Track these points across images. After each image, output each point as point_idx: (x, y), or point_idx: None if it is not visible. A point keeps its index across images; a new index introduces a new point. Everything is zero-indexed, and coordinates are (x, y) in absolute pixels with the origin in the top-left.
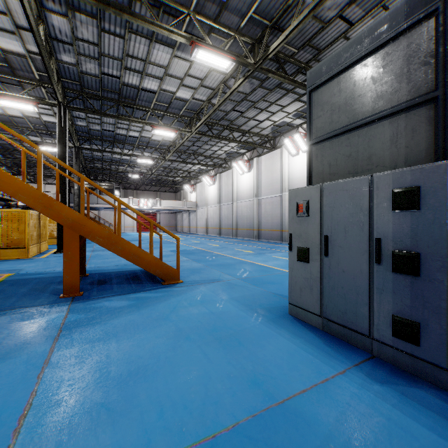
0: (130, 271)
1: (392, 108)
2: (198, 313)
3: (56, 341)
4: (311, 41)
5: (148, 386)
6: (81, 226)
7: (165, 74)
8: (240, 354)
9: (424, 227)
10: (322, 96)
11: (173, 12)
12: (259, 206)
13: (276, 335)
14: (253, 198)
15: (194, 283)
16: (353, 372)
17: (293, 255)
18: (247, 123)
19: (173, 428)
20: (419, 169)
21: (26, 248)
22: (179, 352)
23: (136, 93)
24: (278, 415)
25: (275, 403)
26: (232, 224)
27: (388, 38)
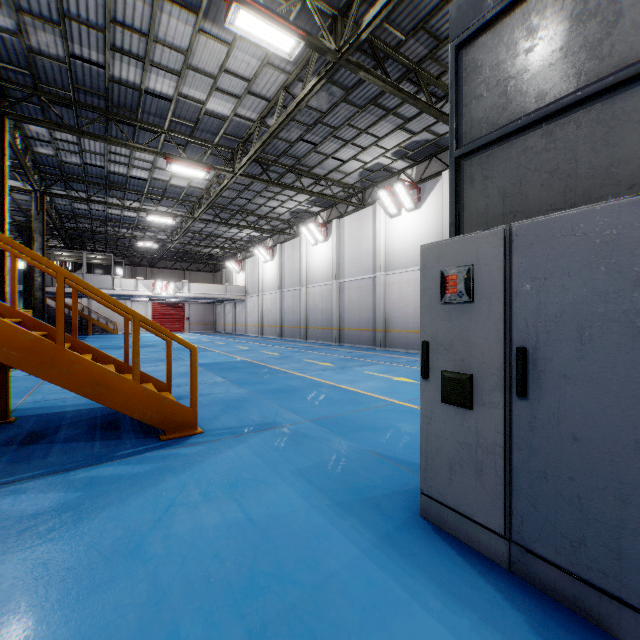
0: (107, 409)
1: None
2: (218, 524)
3: None
4: (427, 23)
5: None
6: None
7: (185, 65)
8: None
9: None
10: (485, 54)
11: None
12: (340, 292)
13: (407, 601)
14: (331, 281)
15: (224, 433)
16: None
17: (432, 389)
18: (323, 163)
19: None
20: None
21: None
22: None
23: (137, 99)
24: None
25: None
26: (299, 320)
27: None
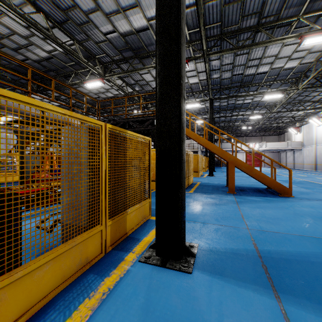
0: (255, 188)
1: None
2: (308, 210)
3: (238, 204)
4: None
5: (284, 222)
6: (235, 162)
7: (275, 59)
8: None
9: None
10: None
11: (284, 23)
12: None
13: None
14: None
15: (303, 198)
16: None
17: None
18: None
19: (298, 231)
20: None
21: (197, 172)
22: (297, 219)
23: (252, 77)
24: None
25: None
26: None
27: None
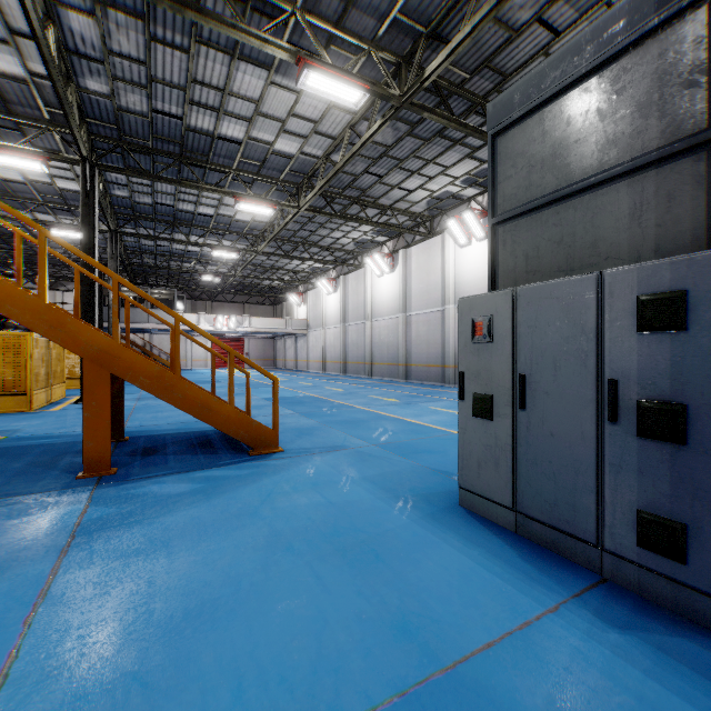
0: (198, 433)
1: (633, 161)
2: (308, 504)
3: (63, 556)
4: (491, 61)
5: (218, 637)
6: (113, 359)
7: (256, 113)
8: (378, 577)
9: (694, 361)
10: (513, 144)
11: (268, 9)
12: (407, 326)
13: (439, 543)
14: (397, 314)
15: (302, 452)
16: (571, 608)
17: (466, 408)
18: (388, 194)
19: None
20: (685, 261)
21: (27, 395)
22: (274, 574)
23: (210, 144)
24: (447, 692)
25: (440, 669)
26: (364, 355)
27: (627, 44)
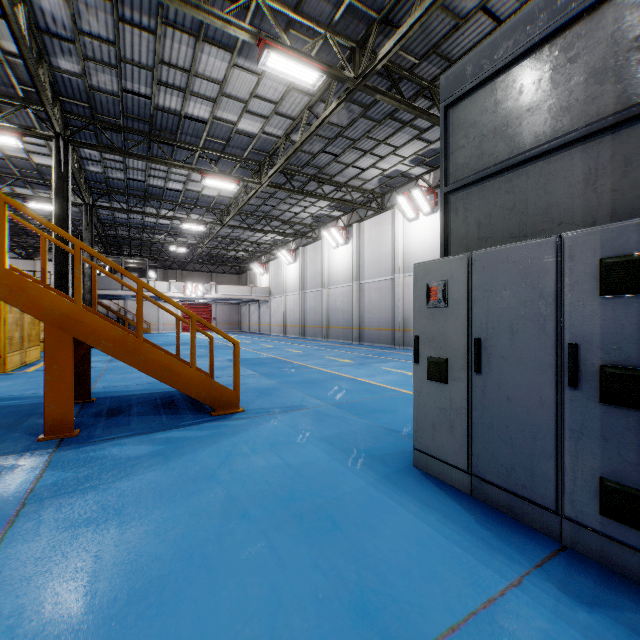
0: (163, 394)
1: (588, 127)
2: (265, 466)
3: (9, 527)
4: (439, 47)
5: (163, 624)
6: (76, 323)
7: (220, 94)
8: (335, 547)
9: None
10: (466, 115)
11: None
12: (360, 293)
13: (396, 507)
14: (351, 282)
15: (261, 412)
16: (535, 581)
17: (421, 371)
18: (343, 172)
19: None
20: None
21: (2, 358)
22: (228, 545)
23: (177, 123)
24: None
25: None
26: (321, 320)
27: (581, 10)
